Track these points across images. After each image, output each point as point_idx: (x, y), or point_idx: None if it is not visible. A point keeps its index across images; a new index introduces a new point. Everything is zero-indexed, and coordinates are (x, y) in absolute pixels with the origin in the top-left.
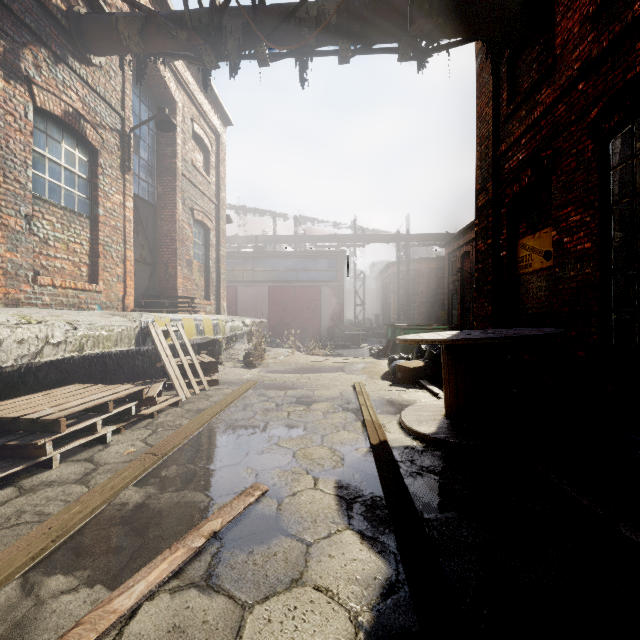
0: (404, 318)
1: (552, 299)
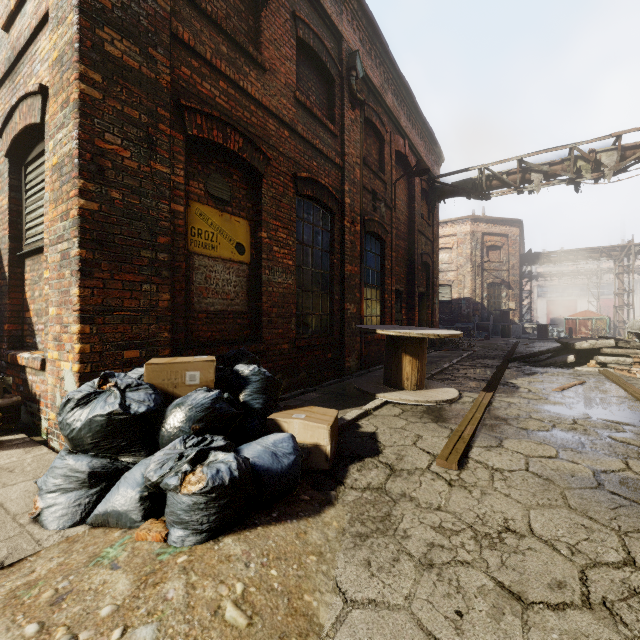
0: None
1: (245, 297)
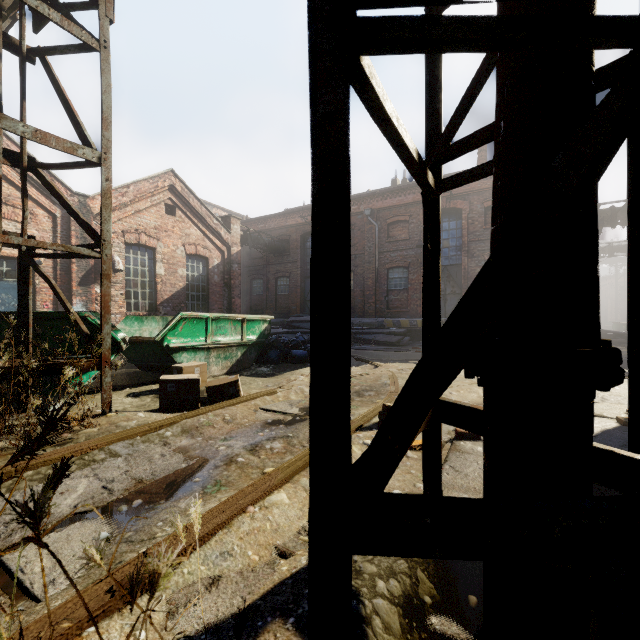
0: (621, 319)
1: None
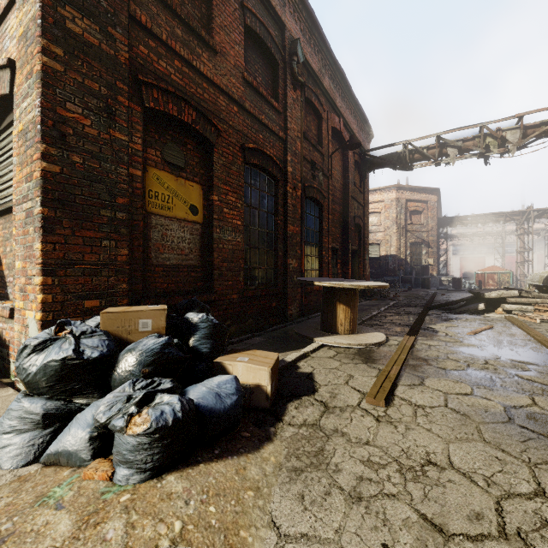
0: None
1: (198, 253)
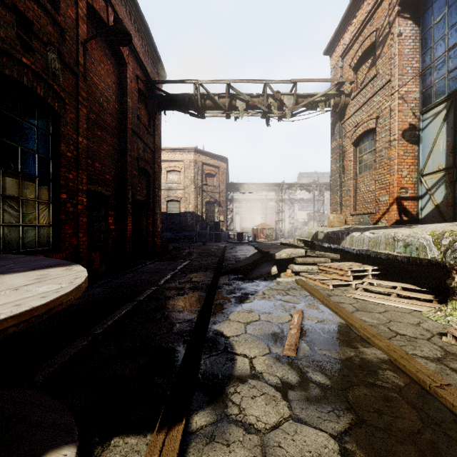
0: None
1: None
